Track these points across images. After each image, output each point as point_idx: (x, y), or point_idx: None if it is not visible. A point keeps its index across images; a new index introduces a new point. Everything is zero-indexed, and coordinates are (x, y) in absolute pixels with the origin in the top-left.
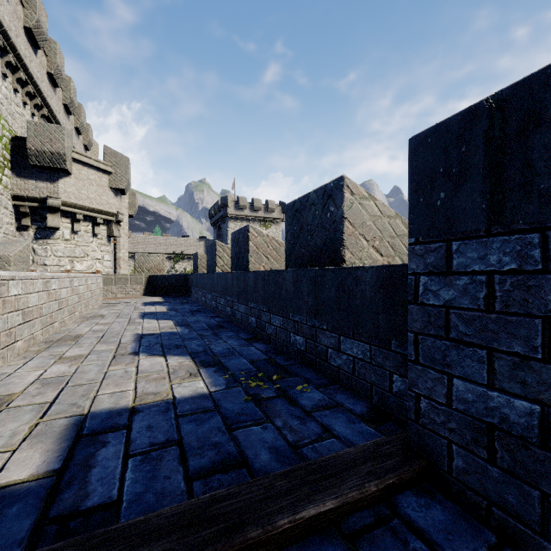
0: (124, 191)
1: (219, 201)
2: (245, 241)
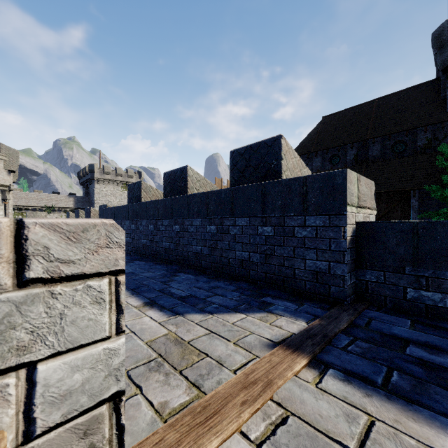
0: (15, 171)
1: (87, 167)
2: (90, 213)
